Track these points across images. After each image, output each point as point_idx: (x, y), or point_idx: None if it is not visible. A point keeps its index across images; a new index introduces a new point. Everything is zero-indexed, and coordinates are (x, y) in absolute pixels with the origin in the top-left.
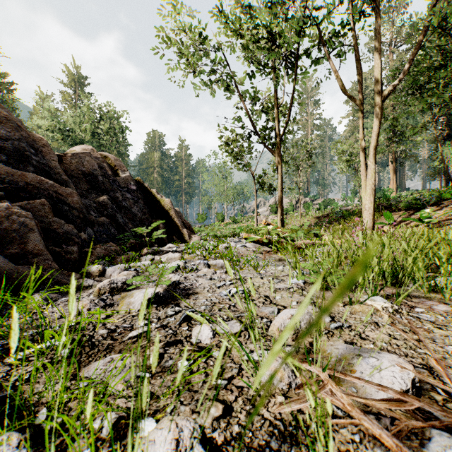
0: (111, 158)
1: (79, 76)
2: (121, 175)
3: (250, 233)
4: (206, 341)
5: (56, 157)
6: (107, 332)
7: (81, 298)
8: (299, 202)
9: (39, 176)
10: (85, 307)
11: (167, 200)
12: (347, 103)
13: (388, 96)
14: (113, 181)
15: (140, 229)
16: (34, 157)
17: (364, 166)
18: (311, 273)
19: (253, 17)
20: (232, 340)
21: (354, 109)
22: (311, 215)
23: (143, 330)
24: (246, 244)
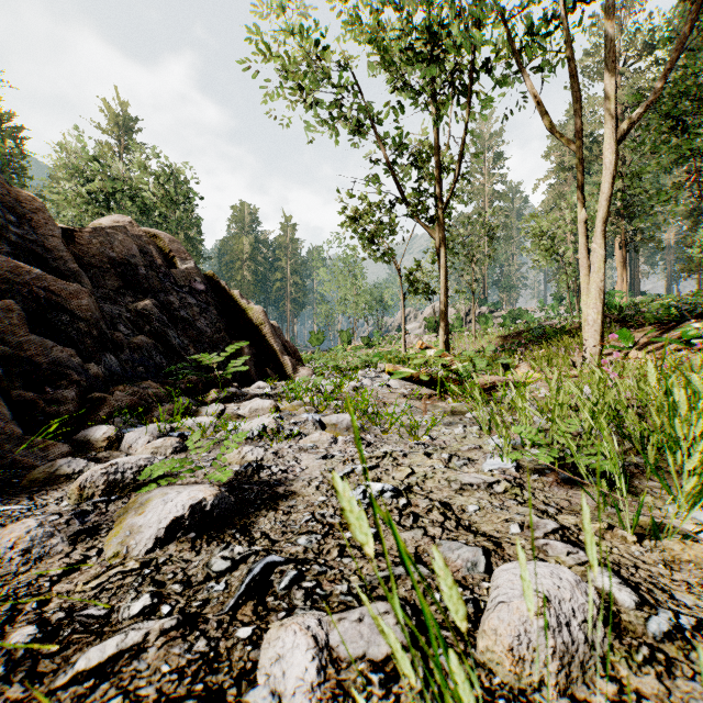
0: (165, 238)
1: (125, 117)
2: (180, 266)
3: (394, 363)
4: (297, 701)
5: (59, 231)
6: (30, 642)
7: (40, 507)
8: (470, 314)
9: (23, 261)
10: (16, 545)
11: (258, 308)
12: (547, 157)
13: (627, 133)
14: (165, 275)
15: (205, 357)
16: (14, 228)
17: (584, 251)
18: (524, 444)
19: (399, 7)
20: (375, 699)
21: (558, 167)
22: (491, 334)
23: (122, 646)
24: (389, 382)
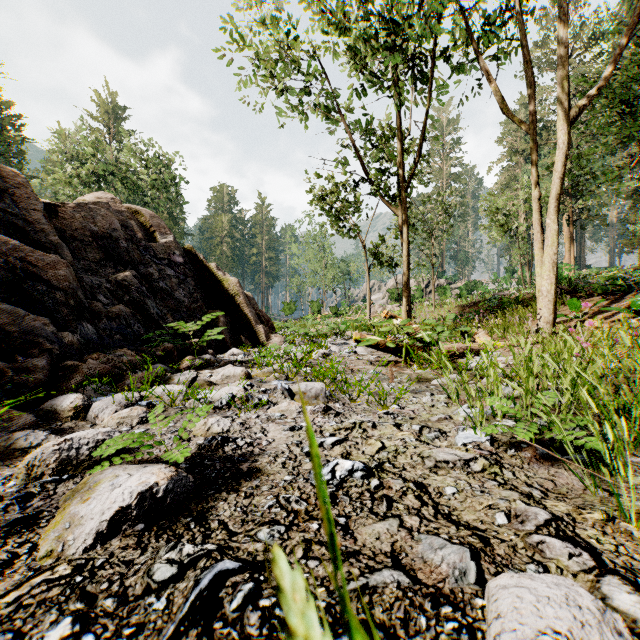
0: (146, 214)
1: (115, 106)
2: (160, 240)
3: (360, 331)
4: None
5: (42, 206)
6: None
7: None
8: (430, 285)
9: (3, 233)
10: None
11: (233, 279)
12: (500, 142)
13: (579, 115)
14: (145, 248)
15: (180, 326)
16: None
17: (538, 227)
18: (495, 415)
19: None
20: None
21: (510, 151)
22: (449, 304)
23: None
24: (356, 349)
